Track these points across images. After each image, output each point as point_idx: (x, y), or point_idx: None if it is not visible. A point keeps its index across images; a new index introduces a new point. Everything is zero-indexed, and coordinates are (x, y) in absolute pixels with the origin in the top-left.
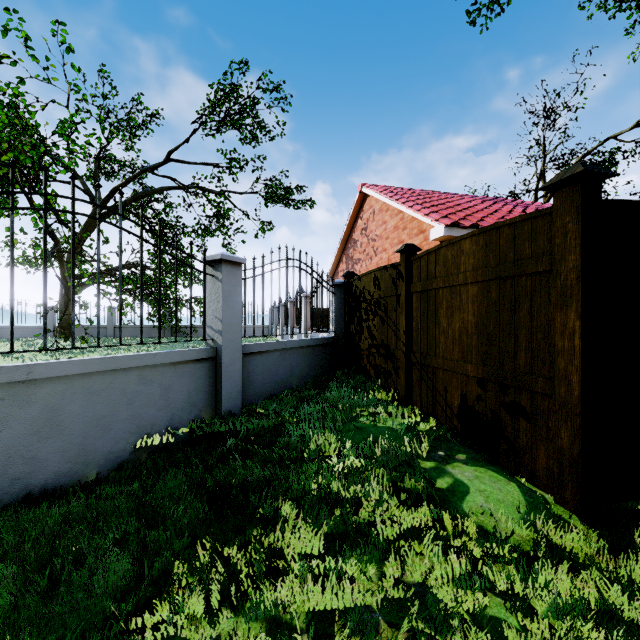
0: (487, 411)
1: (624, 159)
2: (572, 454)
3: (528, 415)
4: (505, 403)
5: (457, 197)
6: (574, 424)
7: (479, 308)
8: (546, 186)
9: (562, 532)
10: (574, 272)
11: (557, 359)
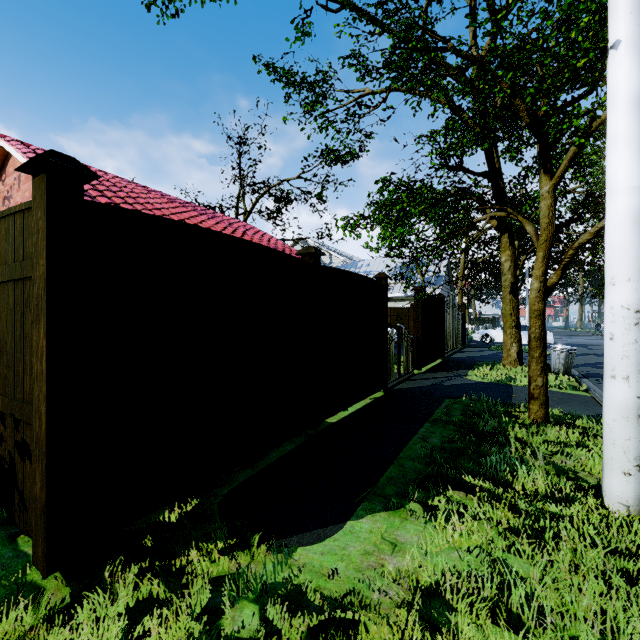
0: (7, 454)
1: (296, 200)
2: (42, 501)
3: (31, 455)
4: (18, 442)
5: (143, 190)
6: (43, 465)
7: (2, 318)
8: (20, 168)
9: (4, 614)
10: (43, 280)
11: (35, 386)
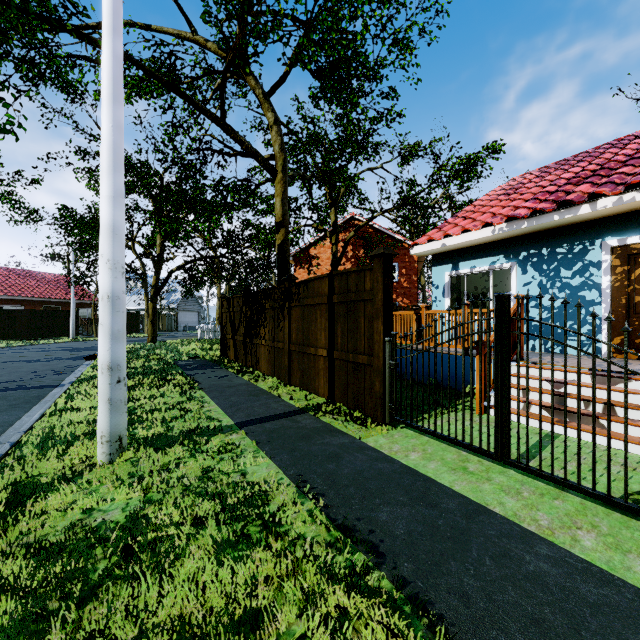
0: None
1: None
2: (0, 334)
3: None
4: None
5: (7, 273)
6: (0, 331)
7: None
8: None
9: None
10: (0, 316)
11: None
